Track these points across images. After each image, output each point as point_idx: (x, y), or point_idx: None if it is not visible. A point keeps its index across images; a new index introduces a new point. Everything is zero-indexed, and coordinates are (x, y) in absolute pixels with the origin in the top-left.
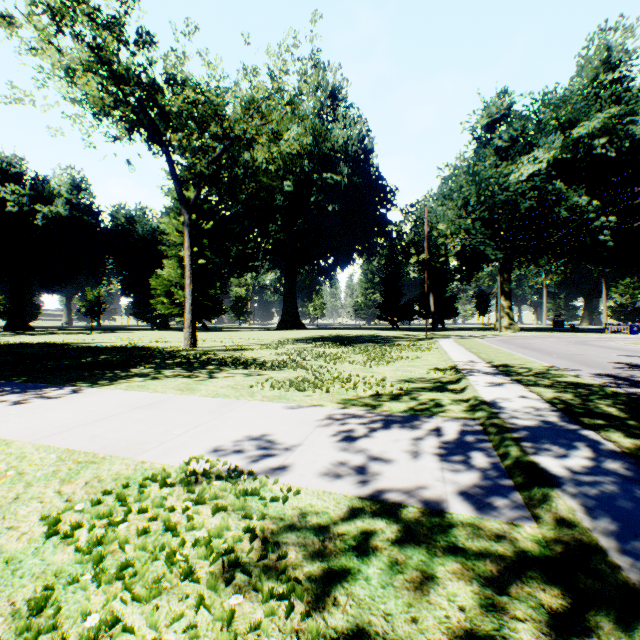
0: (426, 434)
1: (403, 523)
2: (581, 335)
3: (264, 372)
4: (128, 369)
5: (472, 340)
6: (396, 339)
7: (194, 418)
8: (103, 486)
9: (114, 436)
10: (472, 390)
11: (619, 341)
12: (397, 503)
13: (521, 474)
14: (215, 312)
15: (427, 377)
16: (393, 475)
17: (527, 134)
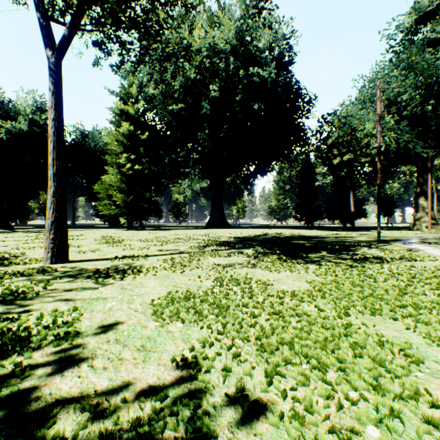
0: None
1: None
2: None
3: None
4: None
5: None
6: (342, 243)
7: None
8: None
9: None
10: None
11: None
12: None
13: None
14: (151, 213)
15: None
16: None
17: None
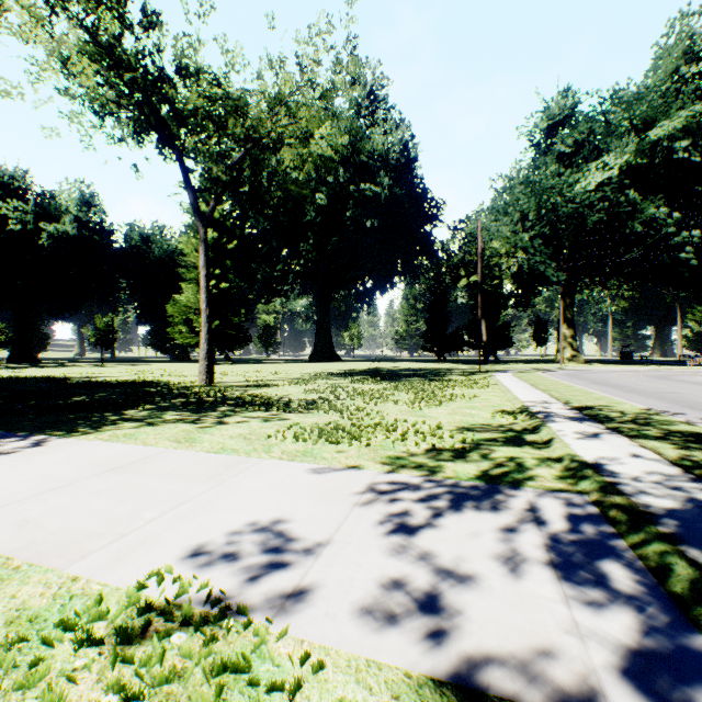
0: (519, 522)
1: None
2: (659, 368)
3: (288, 415)
4: (122, 411)
5: (534, 374)
6: (445, 373)
7: (181, 488)
8: None
9: (54, 522)
10: (562, 444)
11: None
12: (509, 700)
13: None
14: (239, 342)
15: (494, 423)
16: (486, 617)
17: (594, 138)
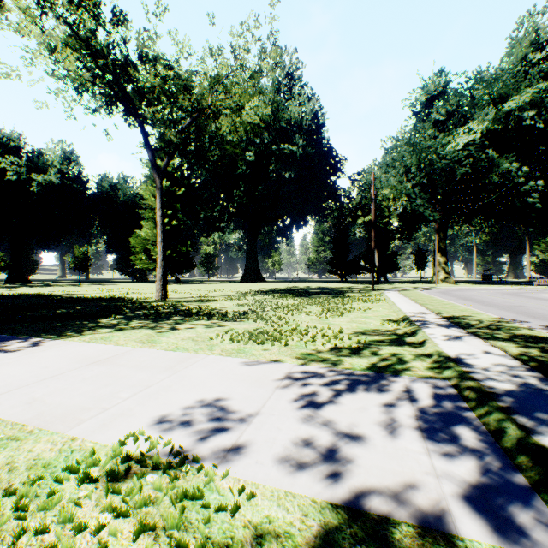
0: (397, 399)
1: None
2: (512, 287)
3: (225, 323)
4: (98, 320)
5: (415, 292)
6: (346, 291)
7: (147, 376)
8: (10, 479)
9: (54, 400)
10: (432, 344)
11: None
12: (384, 517)
13: (534, 467)
14: (186, 267)
15: (382, 329)
16: (370, 464)
17: (461, 109)
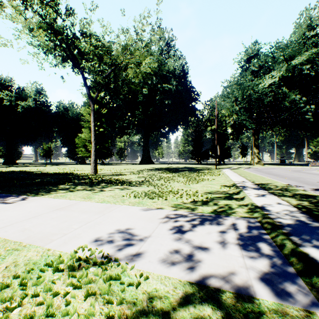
0: (227, 229)
1: (224, 309)
2: (296, 167)
3: (131, 187)
4: (58, 185)
5: (240, 170)
6: (200, 169)
7: (87, 217)
8: (16, 270)
9: (36, 229)
10: (248, 199)
11: (318, 170)
12: (217, 288)
13: (299, 263)
14: (108, 155)
15: (220, 190)
16: (211, 262)
17: (267, 64)
